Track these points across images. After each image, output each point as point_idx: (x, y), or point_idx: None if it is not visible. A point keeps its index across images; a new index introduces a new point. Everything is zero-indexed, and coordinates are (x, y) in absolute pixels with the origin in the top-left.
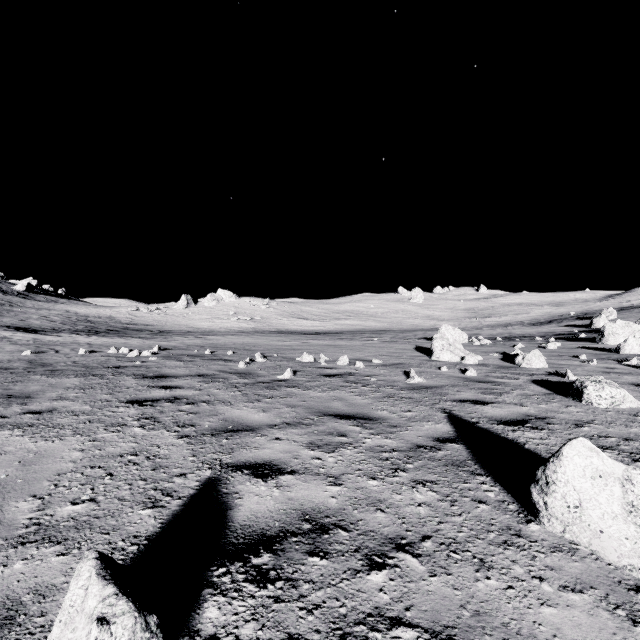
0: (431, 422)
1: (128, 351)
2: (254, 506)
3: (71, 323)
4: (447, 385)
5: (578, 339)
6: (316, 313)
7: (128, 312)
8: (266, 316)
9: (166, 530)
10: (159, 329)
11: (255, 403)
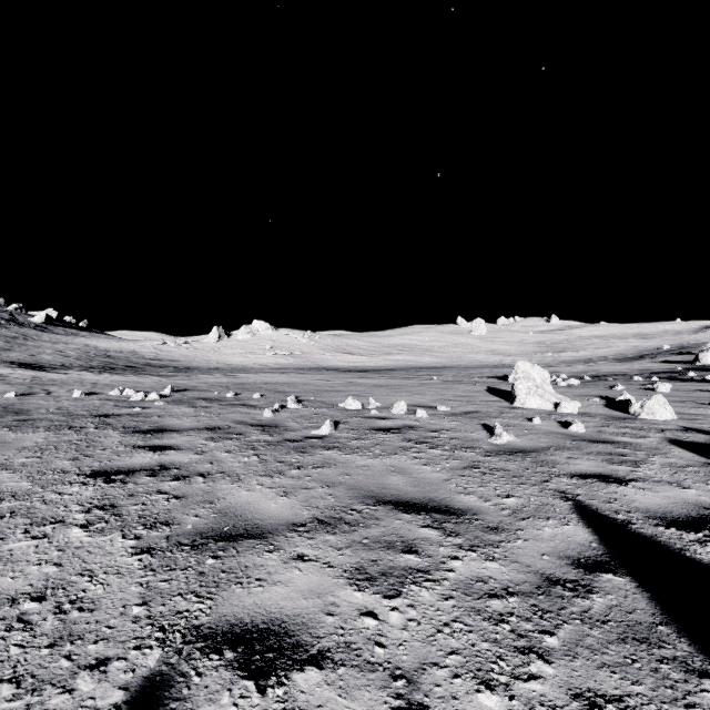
0: (552, 520)
1: (134, 393)
2: None
3: (87, 358)
4: (550, 447)
5: (689, 379)
6: (363, 347)
7: (153, 346)
8: (307, 351)
9: None
10: (185, 365)
11: (275, 478)
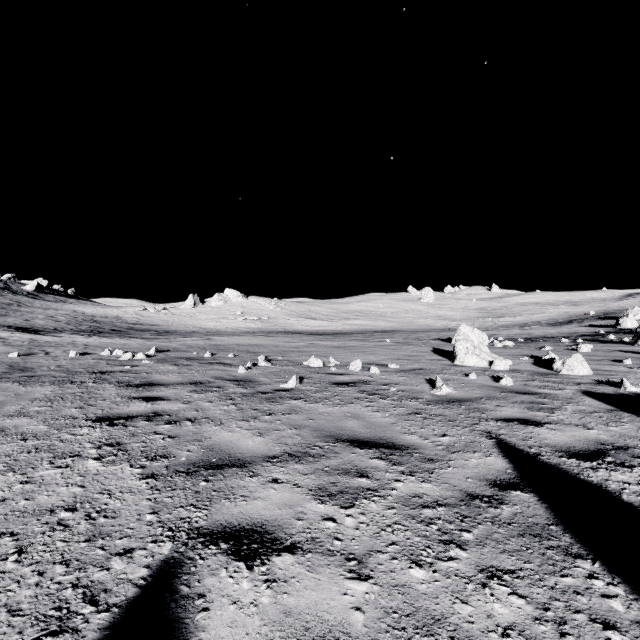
0: (478, 453)
1: (122, 353)
2: (226, 632)
3: (76, 323)
4: (482, 397)
5: (609, 341)
6: (324, 313)
7: (135, 312)
8: (273, 316)
9: None
10: (165, 329)
11: (251, 422)
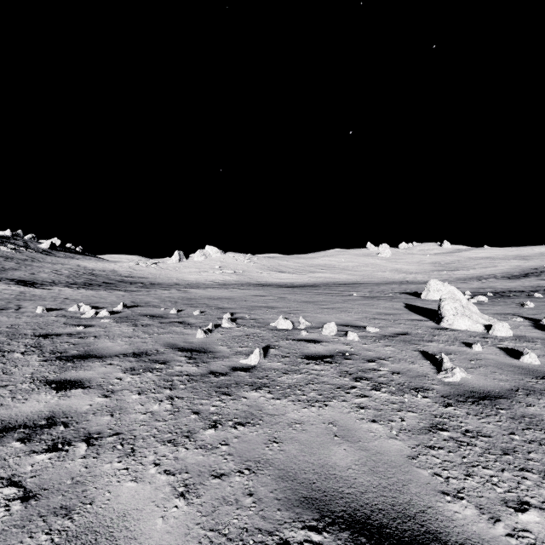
0: None
1: (90, 309)
2: None
3: (75, 276)
4: (517, 389)
5: None
6: (292, 267)
7: (129, 266)
8: (247, 269)
9: None
10: (151, 281)
11: (180, 448)
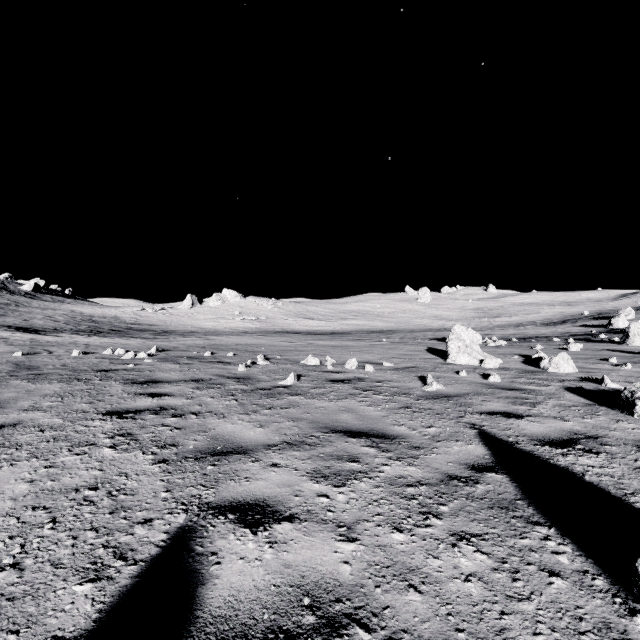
0: (460, 442)
1: (124, 352)
2: (236, 579)
3: (75, 323)
4: (470, 393)
5: (599, 340)
6: (322, 313)
7: (133, 312)
8: (271, 316)
9: (103, 626)
10: (163, 329)
11: (252, 415)
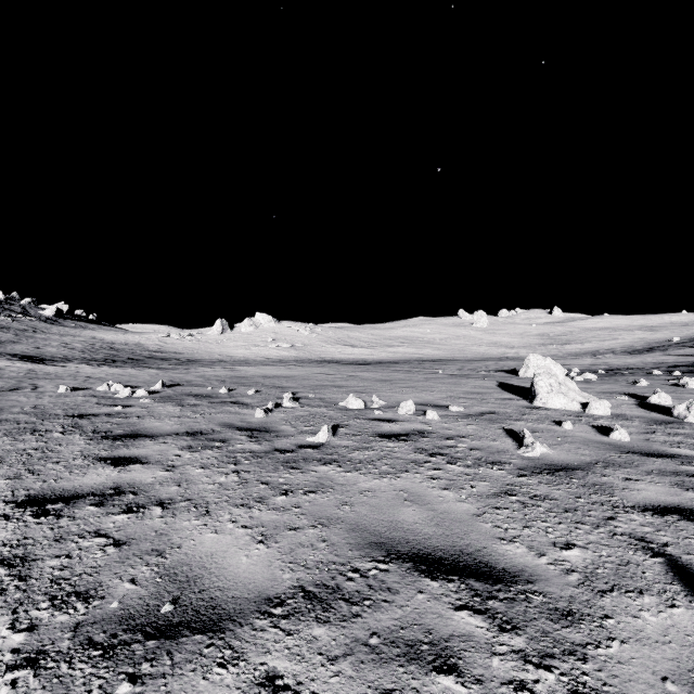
0: (649, 597)
1: (122, 388)
2: None
3: (91, 351)
4: (596, 462)
5: None
6: (365, 339)
7: (158, 338)
8: (309, 343)
9: None
10: (188, 358)
11: (254, 509)
